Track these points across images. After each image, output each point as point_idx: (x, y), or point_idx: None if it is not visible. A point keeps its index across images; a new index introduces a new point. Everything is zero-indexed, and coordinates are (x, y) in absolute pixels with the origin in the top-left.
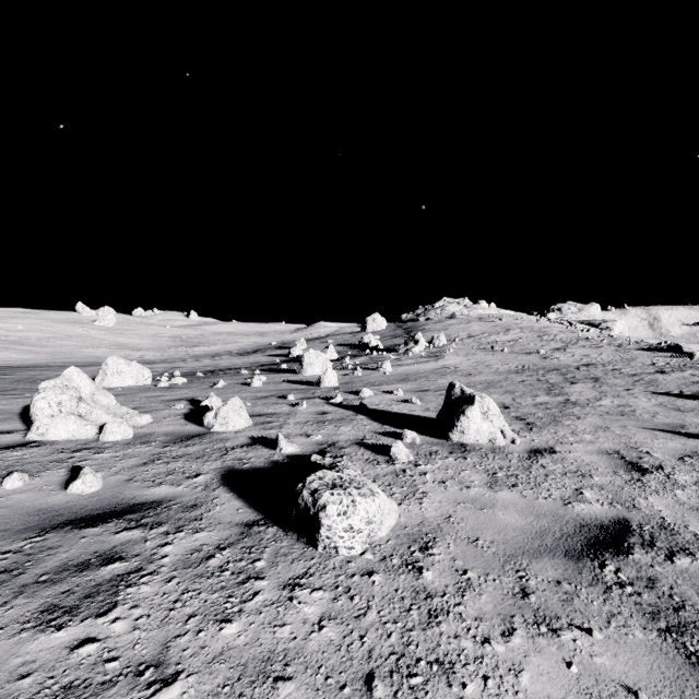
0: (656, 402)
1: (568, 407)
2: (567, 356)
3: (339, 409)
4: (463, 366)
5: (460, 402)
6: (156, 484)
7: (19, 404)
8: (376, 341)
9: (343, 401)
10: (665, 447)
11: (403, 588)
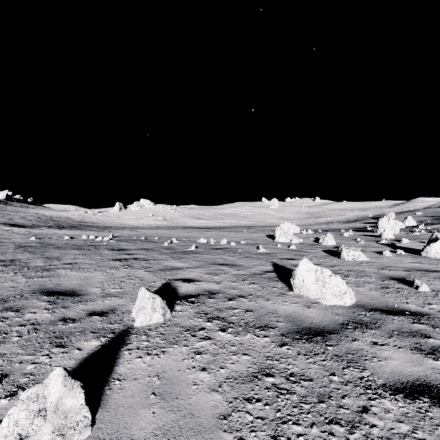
0: None
1: None
2: None
3: (379, 244)
4: None
5: (432, 241)
6: (307, 249)
7: (264, 235)
8: None
9: (386, 243)
10: None
11: (355, 263)
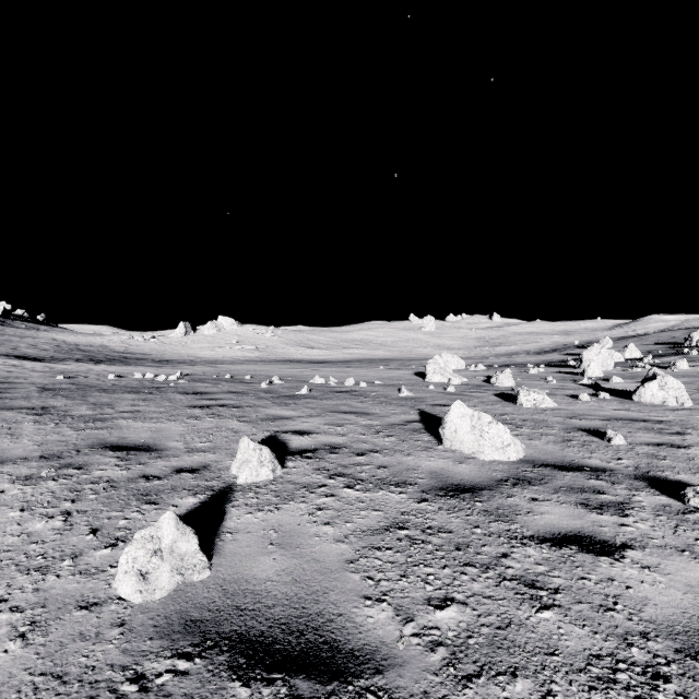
0: None
1: None
2: None
3: (579, 385)
4: None
5: (648, 380)
6: (471, 393)
7: (411, 373)
8: None
9: (589, 383)
10: None
11: (536, 411)
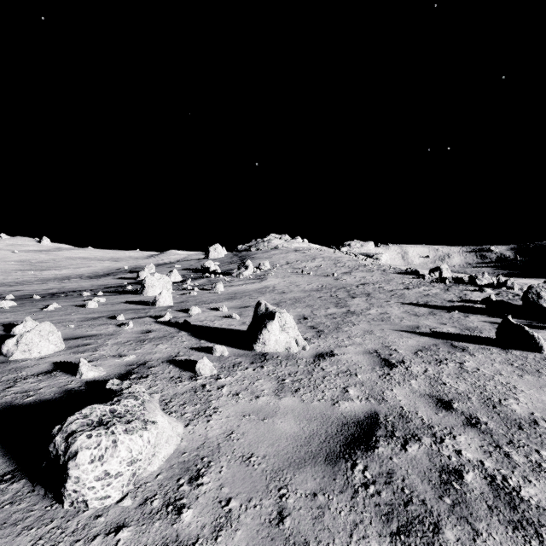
0: (403, 310)
1: (348, 316)
2: (351, 278)
3: (164, 326)
4: (280, 286)
5: (264, 318)
6: None
7: None
8: (215, 266)
9: (172, 319)
10: (407, 344)
11: (152, 542)
